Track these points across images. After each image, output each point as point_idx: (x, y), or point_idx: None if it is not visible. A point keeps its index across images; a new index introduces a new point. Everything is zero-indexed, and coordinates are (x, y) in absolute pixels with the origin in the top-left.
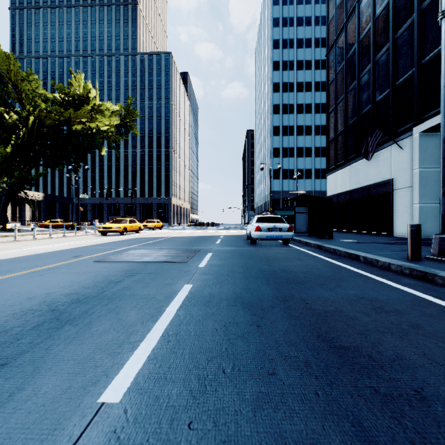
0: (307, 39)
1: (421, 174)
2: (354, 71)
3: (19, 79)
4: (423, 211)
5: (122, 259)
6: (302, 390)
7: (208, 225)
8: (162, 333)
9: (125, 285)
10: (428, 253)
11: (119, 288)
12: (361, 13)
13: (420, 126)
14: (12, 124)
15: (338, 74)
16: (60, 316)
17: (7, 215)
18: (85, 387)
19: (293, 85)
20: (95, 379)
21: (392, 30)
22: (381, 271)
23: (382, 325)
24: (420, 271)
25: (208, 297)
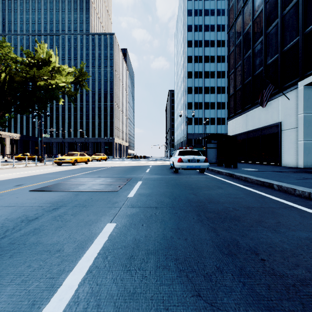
0: (212, 25)
1: (304, 118)
2: (249, 42)
3: None
4: (306, 146)
5: (58, 188)
6: None
7: (141, 158)
8: None
9: (37, 225)
10: None
11: (26, 231)
12: None
13: (304, 81)
14: None
15: (236, 45)
16: None
17: None
18: None
19: (201, 58)
20: None
21: (280, 9)
22: (304, 201)
23: None
24: None
25: (131, 249)
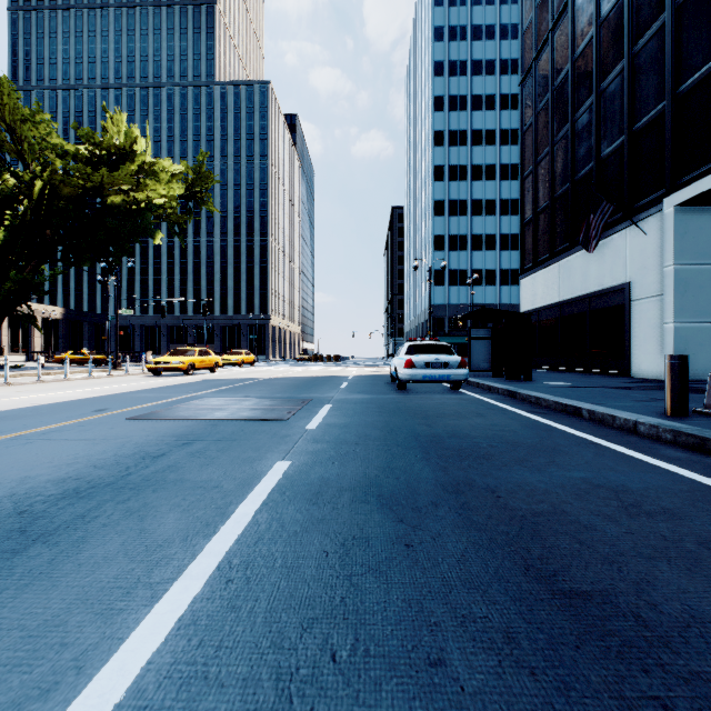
0: (489, 61)
1: (676, 275)
2: (565, 108)
3: (17, 120)
4: (681, 334)
5: (176, 414)
6: (505, 708)
7: (329, 360)
8: (218, 562)
9: (170, 462)
10: (697, 404)
11: (157, 469)
12: (578, 14)
13: (675, 196)
14: (7, 194)
15: (539, 113)
16: (29, 526)
17: (4, 344)
18: (22, 704)
19: (465, 135)
20: (51, 680)
21: (628, 40)
22: (622, 435)
23: (646, 543)
24: (693, 436)
25: (317, 486)
